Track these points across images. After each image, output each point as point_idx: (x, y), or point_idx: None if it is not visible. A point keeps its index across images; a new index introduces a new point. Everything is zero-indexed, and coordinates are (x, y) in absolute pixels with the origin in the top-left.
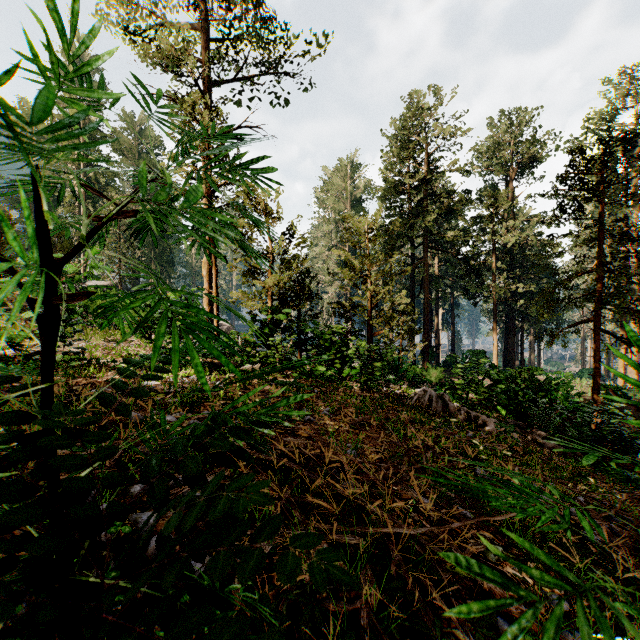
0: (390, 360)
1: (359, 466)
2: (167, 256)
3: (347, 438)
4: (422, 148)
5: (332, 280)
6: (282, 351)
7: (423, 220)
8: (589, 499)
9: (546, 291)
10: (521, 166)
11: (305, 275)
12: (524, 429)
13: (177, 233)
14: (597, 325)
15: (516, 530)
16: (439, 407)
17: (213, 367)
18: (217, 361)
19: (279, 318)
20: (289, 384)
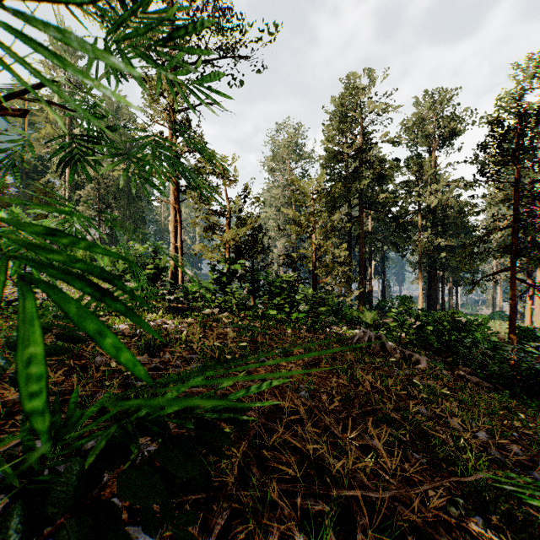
0: (331, 304)
1: (312, 409)
2: (140, 215)
3: (300, 380)
4: (358, 122)
5: (280, 236)
6: (238, 297)
7: (359, 184)
8: (521, 434)
9: (468, 244)
10: (442, 138)
11: (258, 231)
12: (451, 365)
13: (117, 165)
14: (513, 274)
15: (467, 474)
16: (377, 347)
17: (177, 311)
18: (181, 306)
19: (235, 268)
20: (245, 327)
